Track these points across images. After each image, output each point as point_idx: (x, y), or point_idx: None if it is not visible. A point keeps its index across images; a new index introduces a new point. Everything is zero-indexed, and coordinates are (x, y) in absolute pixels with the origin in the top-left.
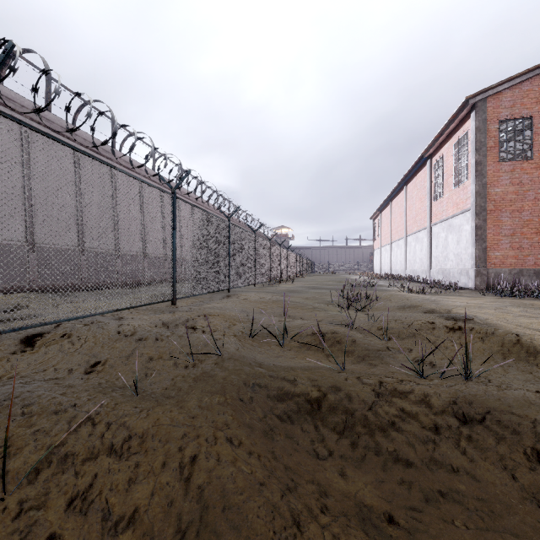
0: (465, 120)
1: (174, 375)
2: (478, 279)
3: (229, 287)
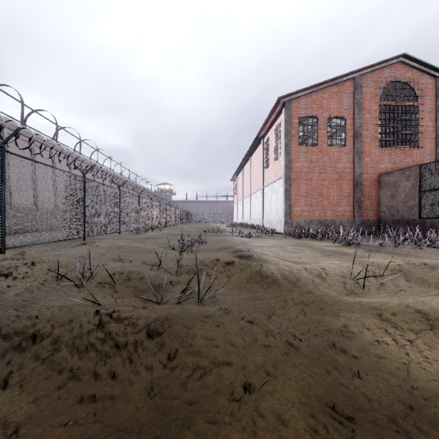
0: (280, 113)
1: None
2: (286, 226)
3: (85, 235)
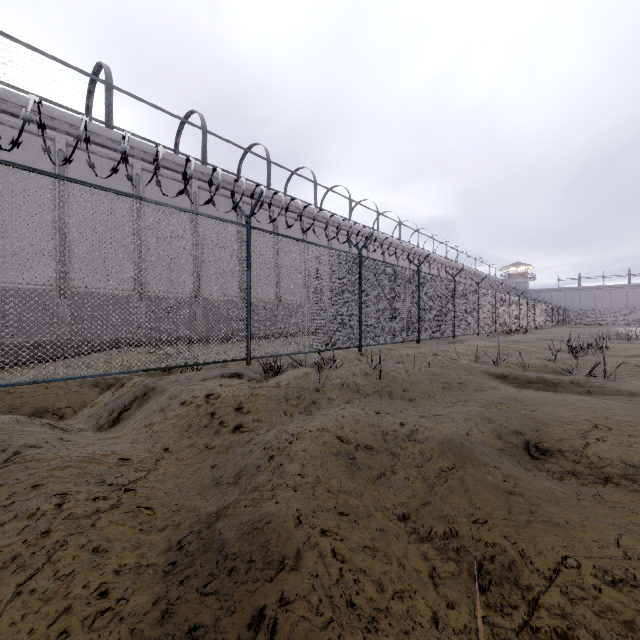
0: None
1: (438, 368)
2: None
3: (454, 335)
